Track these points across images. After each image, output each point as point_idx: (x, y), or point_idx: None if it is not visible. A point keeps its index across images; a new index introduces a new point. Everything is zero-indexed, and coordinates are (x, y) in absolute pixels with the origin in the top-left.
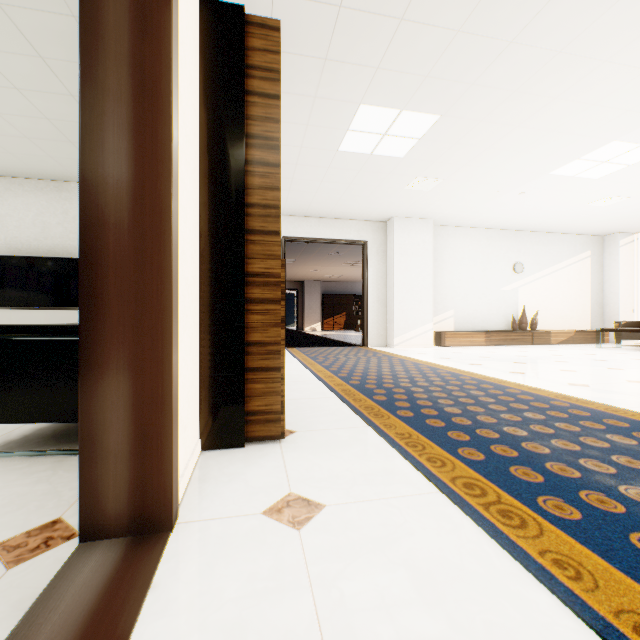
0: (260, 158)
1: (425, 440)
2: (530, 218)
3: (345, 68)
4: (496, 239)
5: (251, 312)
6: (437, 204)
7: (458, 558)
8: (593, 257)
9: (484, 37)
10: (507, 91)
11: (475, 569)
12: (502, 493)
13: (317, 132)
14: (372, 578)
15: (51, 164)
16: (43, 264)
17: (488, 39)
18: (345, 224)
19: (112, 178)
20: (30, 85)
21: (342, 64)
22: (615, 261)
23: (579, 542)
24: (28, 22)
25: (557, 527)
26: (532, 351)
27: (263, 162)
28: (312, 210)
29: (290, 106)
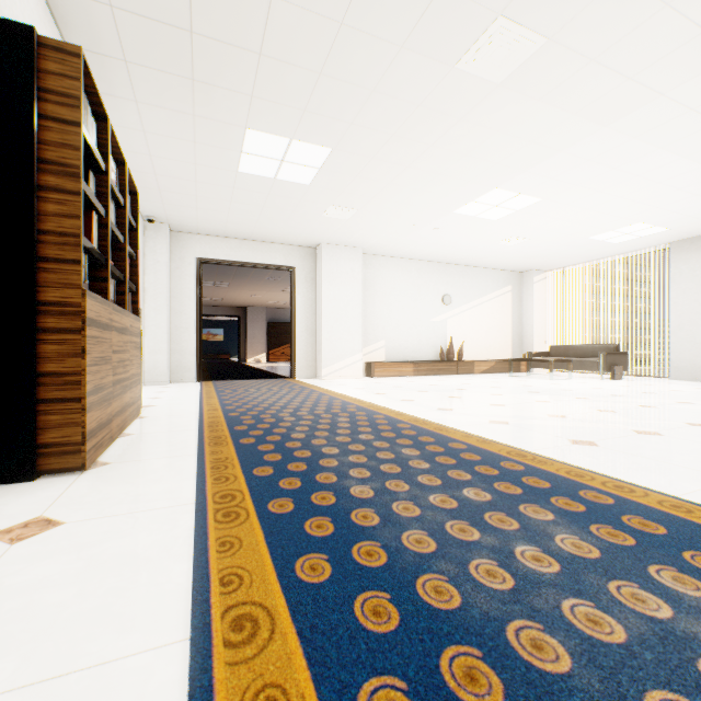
0: (56, 184)
1: (235, 462)
2: (453, 252)
3: (218, 91)
4: (426, 271)
5: (45, 342)
6: (361, 233)
7: (145, 549)
8: (514, 292)
9: (347, 83)
10: (386, 134)
11: (150, 555)
12: (248, 499)
13: (209, 151)
14: (44, 571)
15: None
16: None
17: (351, 85)
18: (271, 248)
19: None
20: None
21: (213, 87)
22: (531, 296)
23: (262, 527)
24: None
25: (260, 519)
26: (449, 380)
27: (60, 189)
28: (231, 231)
29: (169, 121)
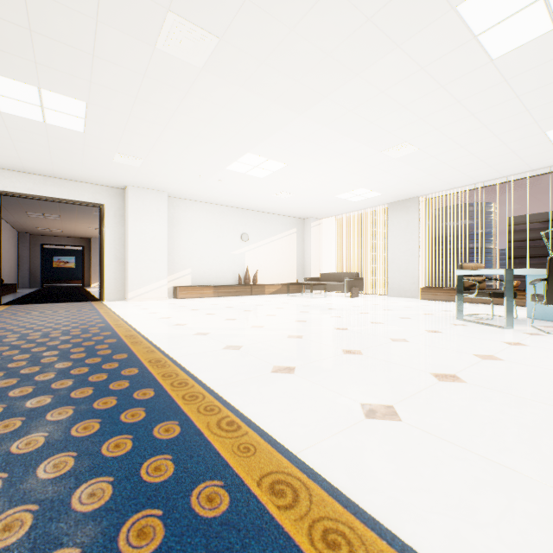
0: None
1: None
2: (245, 200)
3: None
4: (228, 214)
5: None
6: (159, 179)
7: None
8: (298, 233)
9: (64, 44)
10: (130, 96)
11: None
12: None
13: None
14: None
15: None
16: None
17: (69, 47)
18: (78, 186)
19: None
20: None
21: None
22: (310, 237)
23: None
24: None
25: None
26: (236, 300)
27: None
28: (30, 167)
29: None
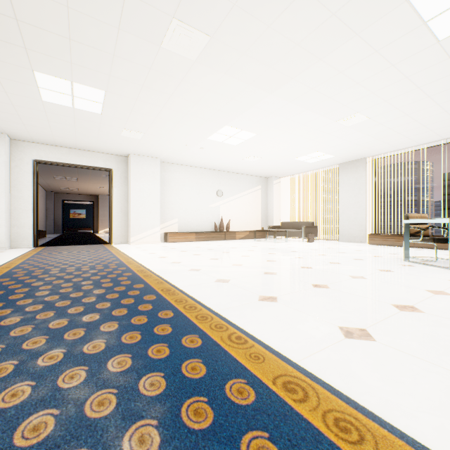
0: None
1: None
2: (220, 164)
3: None
4: (206, 175)
5: None
6: (154, 149)
7: None
8: (262, 189)
9: (93, 48)
10: (138, 85)
11: None
12: None
13: (12, 83)
14: None
15: None
16: None
17: (97, 50)
18: (93, 155)
19: None
20: None
21: None
22: (272, 192)
23: None
24: None
25: None
26: (214, 244)
27: None
28: (59, 142)
29: None
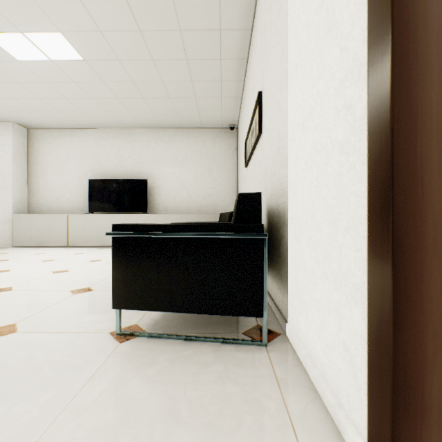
0: None
1: None
2: None
3: None
4: None
5: None
6: None
7: None
8: None
9: None
10: None
11: None
12: None
13: None
14: None
15: (127, 116)
16: (121, 184)
17: None
18: None
19: (433, 13)
20: (128, 56)
21: None
22: None
23: None
24: (138, 1)
25: None
26: None
27: None
28: None
29: None
